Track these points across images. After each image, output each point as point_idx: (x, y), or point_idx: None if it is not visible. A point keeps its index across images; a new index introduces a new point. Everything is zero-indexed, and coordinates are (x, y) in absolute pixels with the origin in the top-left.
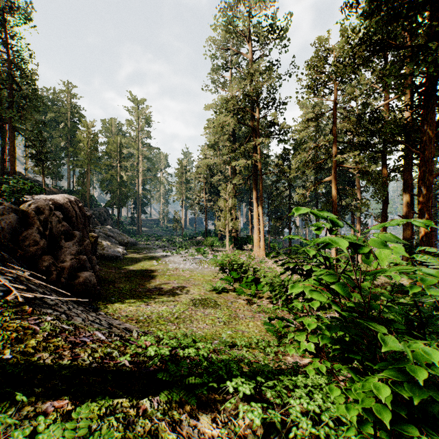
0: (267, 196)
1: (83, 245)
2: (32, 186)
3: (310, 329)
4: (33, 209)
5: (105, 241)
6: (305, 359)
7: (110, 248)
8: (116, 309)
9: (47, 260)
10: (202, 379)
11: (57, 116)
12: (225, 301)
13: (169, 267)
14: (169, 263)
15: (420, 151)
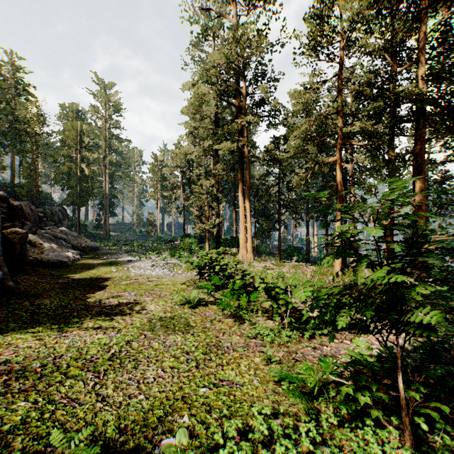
0: (253, 194)
1: None
2: None
3: None
4: None
5: (50, 244)
6: None
7: (52, 252)
8: (1, 345)
9: None
10: None
11: None
12: (201, 319)
13: (130, 273)
14: (132, 269)
15: None
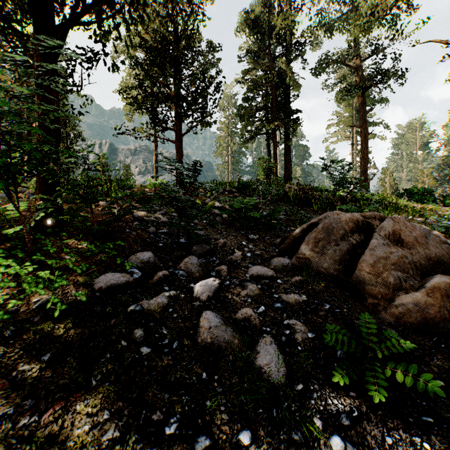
0: None
1: None
2: None
3: None
4: None
5: None
6: None
7: None
8: None
9: None
10: None
11: None
12: None
13: None
14: None
15: None
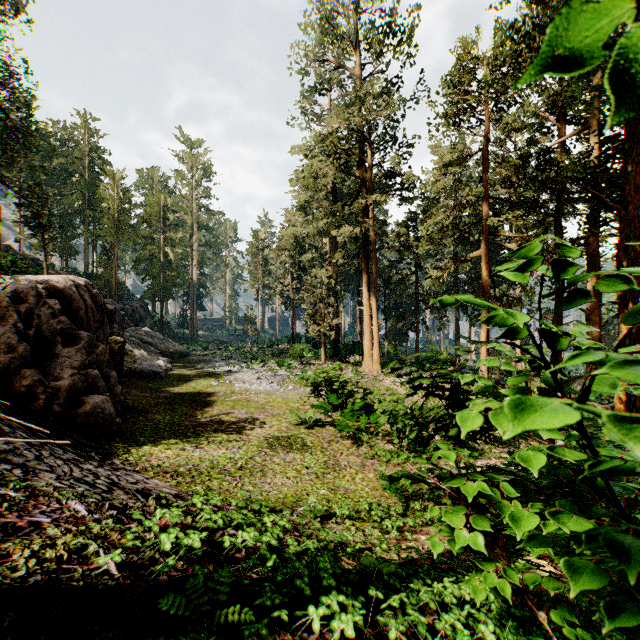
0: (383, 283)
1: (94, 354)
2: (13, 261)
3: (522, 534)
4: (10, 294)
5: (139, 350)
6: None
7: (145, 360)
8: (145, 454)
9: (30, 376)
10: (260, 599)
11: (70, 164)
12: (319, 440)
13: (234, 388)
14: (235, 382)
15: (621, 206)
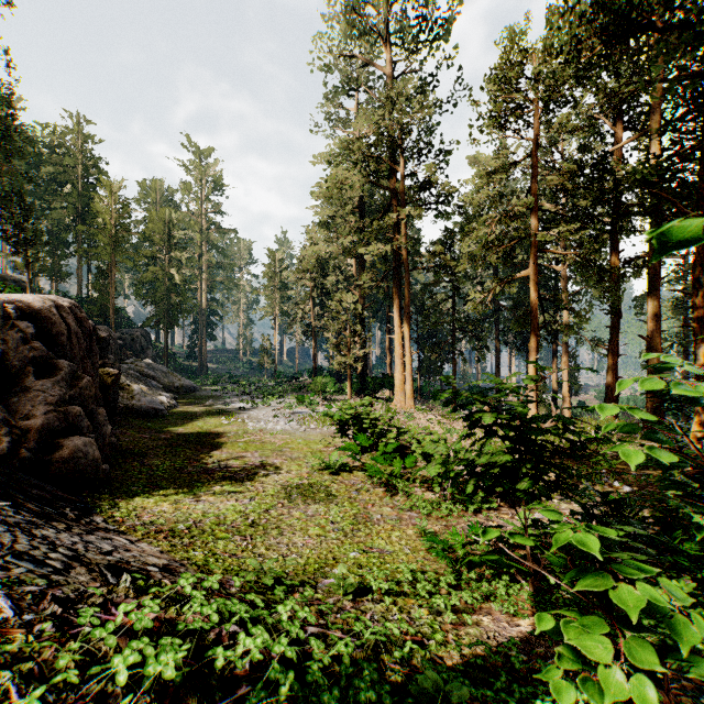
0: (415, 310)
1: (77, 387)
2: None
3: None
4: None
5: (138, 384)
6: (520, 622)
7: (144, 396)
8: (136, 507)
9: None
10: None
11: (60, 173)
12: (346, 488)
13: (247, 427)
14: (248, 420)
15: (698, 214)
